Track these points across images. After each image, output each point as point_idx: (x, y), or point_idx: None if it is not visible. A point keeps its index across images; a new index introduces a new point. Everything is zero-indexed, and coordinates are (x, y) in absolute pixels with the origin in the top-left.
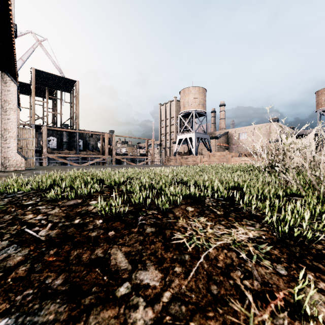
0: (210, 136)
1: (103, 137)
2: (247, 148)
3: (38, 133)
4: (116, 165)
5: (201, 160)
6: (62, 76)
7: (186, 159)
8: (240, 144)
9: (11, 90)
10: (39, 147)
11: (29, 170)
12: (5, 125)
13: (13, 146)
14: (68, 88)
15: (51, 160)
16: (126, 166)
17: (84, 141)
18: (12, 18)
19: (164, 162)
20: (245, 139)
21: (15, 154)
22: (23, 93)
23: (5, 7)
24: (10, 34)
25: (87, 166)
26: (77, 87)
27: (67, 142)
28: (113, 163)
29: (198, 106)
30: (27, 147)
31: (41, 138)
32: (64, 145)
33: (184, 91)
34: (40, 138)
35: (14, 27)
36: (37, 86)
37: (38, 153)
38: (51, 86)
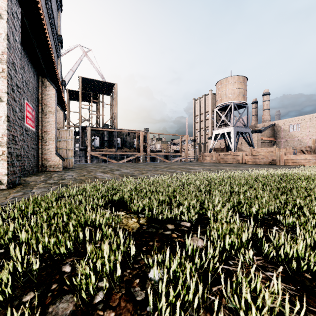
0: (252, 129)
1: (138, 135)
2: (300, 141)
3: (85, 133)
4: (149, 163)
5: (243, 158)
6: (103, 81)
7: (224, 156)
8: (290, 137)
9: (51, 94)
10: (85, 146)
11: (64, 171)
12: (45, 127)
13: (52, 147)
14: (109, 91)
15: (94, 157)
16: (159, 165)
17: (121, 140)
18: (44, 19)
19: (199, 159)
20: (298, 131)
21: (54, 155)
22: (73, 99)
23: (35, 6)
24: (45, 37)
25: (121, 165)
26: (116, 89)
27: (108, 141)
28: (148, 160)
29: (238, 97)
30: (67, 147)
31: (87, 138)
32: (105, 143)
33: (220, 82)
34: (86, 138)
35: (60, 39)
36: (84, 92)
37: (84, 151)
38: (94, 91)
